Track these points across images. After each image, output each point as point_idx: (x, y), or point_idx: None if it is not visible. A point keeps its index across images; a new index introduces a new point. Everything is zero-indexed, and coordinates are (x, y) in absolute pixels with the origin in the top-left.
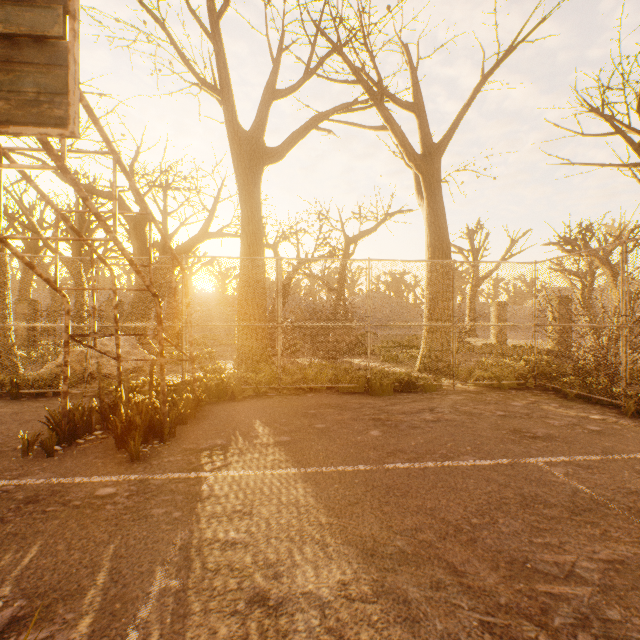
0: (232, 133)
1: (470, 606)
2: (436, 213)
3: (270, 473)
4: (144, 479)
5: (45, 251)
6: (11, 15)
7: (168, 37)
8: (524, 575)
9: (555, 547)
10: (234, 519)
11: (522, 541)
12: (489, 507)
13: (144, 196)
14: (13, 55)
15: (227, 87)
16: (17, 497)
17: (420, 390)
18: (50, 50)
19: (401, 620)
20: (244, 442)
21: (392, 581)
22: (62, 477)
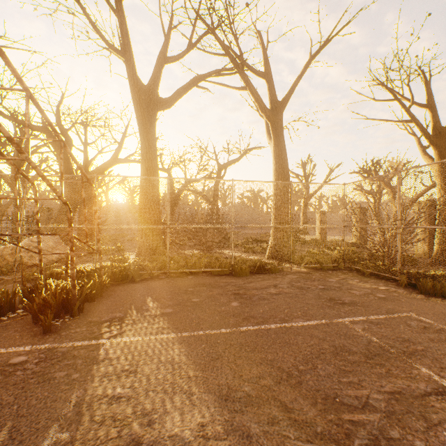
0: (133, 85)
1: (295, 436)
2: (280, 149)
3: (154, 338)
4: (53, 348)
5: None
6: None
7: (82, 9)
8: (334, 408)
9: (356, 384)
10: (122, 377)
11: (333, 381)
12: (312, 356)
13: (68, 130)
14: None
15: (129, 51)
16: None
17: (268, 272)
18: None
19: None
20: (137, 314)
21: (239, 420)
22: None
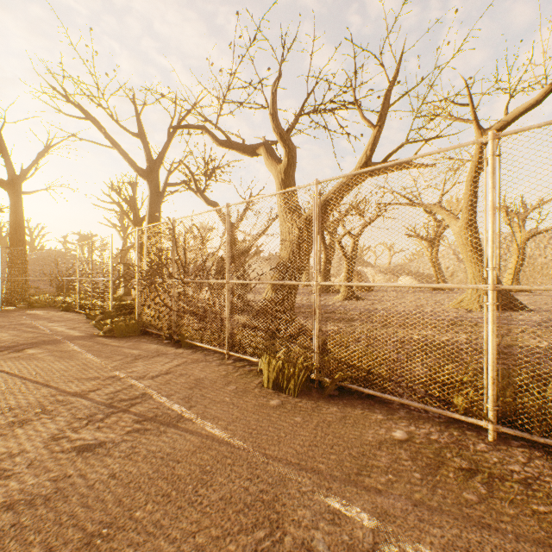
0: None
1: None
2: (16, 215)
3: None
4: None
5: None
6: None
7: None
8: None
9: None
10: None
11: None
12: None
13: None
14: None
15: None
16: None
17: None
18: None
19: None
20: None
21: None
22: None
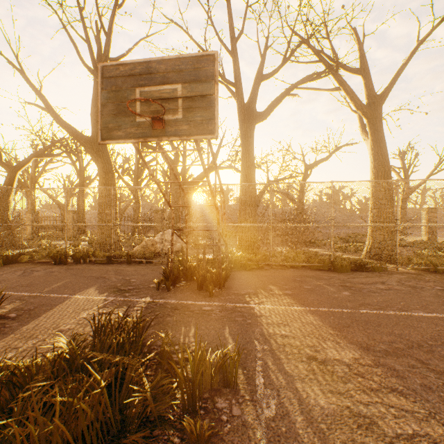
0: (240, 108)
1: (435, 377)
2: (379, 145)
3: (289, 308)
4: (222, 305)
5: (117, 182)
6: (193, 88)
7: None
8: None
9: None
10: (280, 326)
11: None
12: (439, 337)
13: (177, 147)
14: (192, 105)
15: (239, 81)
16: (168, 307)
17: (370, 270)
18: (207, 100)
19: (394, 376)
20: (265, 292)
21: (384, 361)
22: (181, 300)
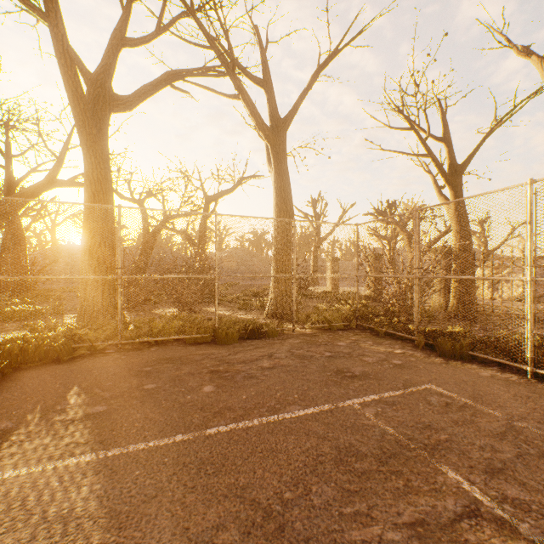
0: (64, 66)
1: None
2: (282, 179)
3: (53, 467)
4: None
5: None
6: None
7: None
8: None
9: (364, 516)
10: None
11: (332, 516)
12: (305, 471)
13: None
14: None
15: (55, 11)
16: None
17: (264, 336)
18: None
19: None
20: (40, 421)
21: None
22: None
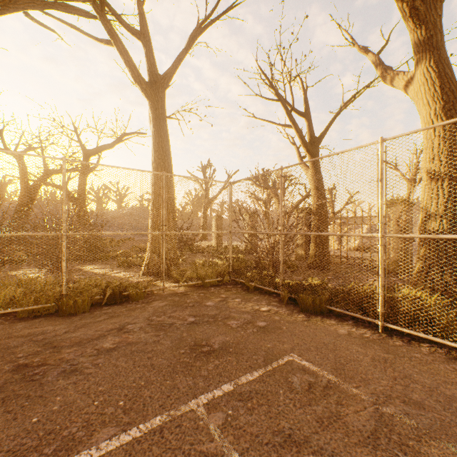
0: None
1: None
2: (160, 135)
3: None
4: None
5: None
6: None
7: None
8: None
9: None
10: None
11: None
12: None
13: None
14: None
15: None
16: None
17: (129, 299)
18: None
19: None
20: None
21: None
22: None
